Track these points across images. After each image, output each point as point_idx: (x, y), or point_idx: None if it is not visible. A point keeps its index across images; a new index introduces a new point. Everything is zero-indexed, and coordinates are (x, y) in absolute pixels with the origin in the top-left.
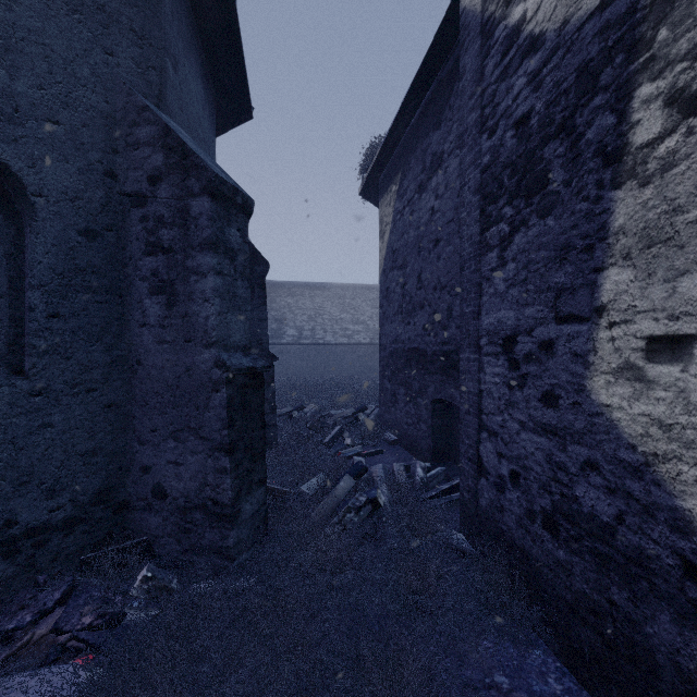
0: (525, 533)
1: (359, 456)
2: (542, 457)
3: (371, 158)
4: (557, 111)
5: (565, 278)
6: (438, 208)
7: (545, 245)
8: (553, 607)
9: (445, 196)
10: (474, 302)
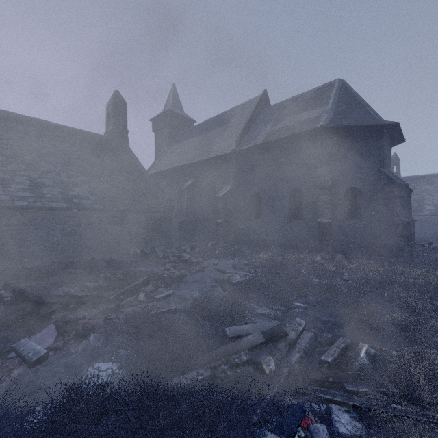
0: None
1: None
2: None
3: None
4: None
5: None
6: None
7: None
8: None
9: None
10: None
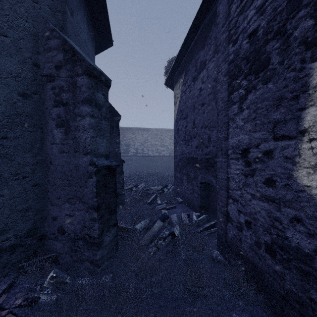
0: (254, 254)
1: (164, 209)
2: (265, 214)
3: (170, 66)
4: (274, 24)
5: (280, 115)
6: (203, 88)
7: (267, 98)
8: (272, 296)
9: (207, 82)
10: (224, 132)
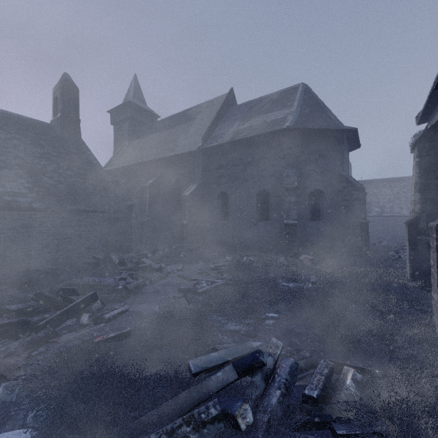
0: None
1: None
2: None
3: (415, 139)
4: None
5: None
6: None
7: None
8: None
9: None
10: None
